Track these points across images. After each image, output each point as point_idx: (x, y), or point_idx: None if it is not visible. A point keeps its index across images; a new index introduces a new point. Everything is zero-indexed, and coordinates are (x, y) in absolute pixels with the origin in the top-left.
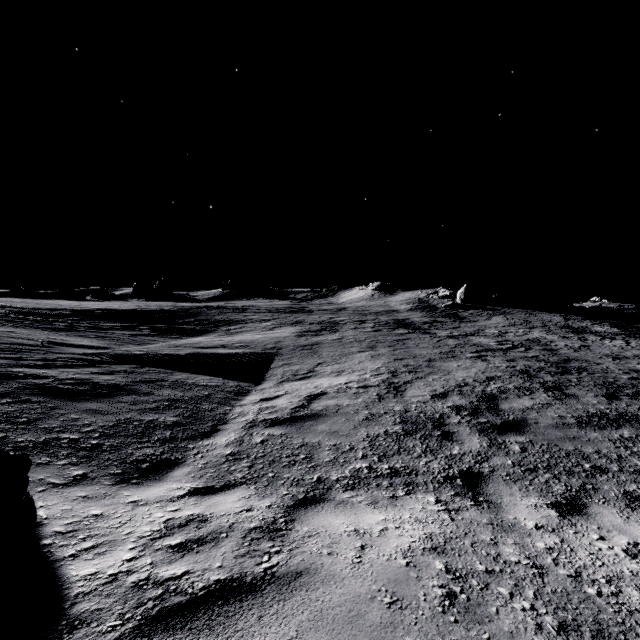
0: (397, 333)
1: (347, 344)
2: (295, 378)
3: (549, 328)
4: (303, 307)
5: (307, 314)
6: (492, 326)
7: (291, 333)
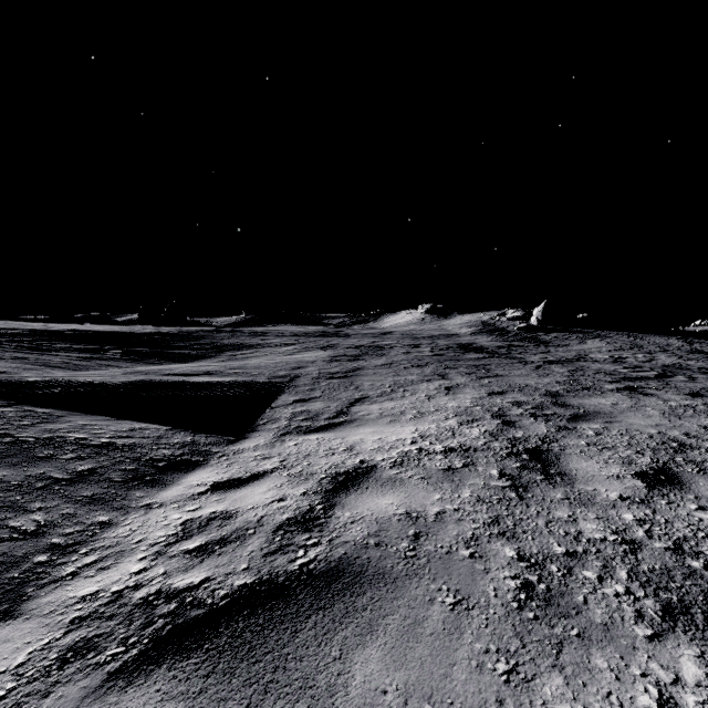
0: (469, 358)
1: (401, 370)
2: (311, 427)
3: (675, 353)
4: (338, 331)
5: (342, 338)
6: (594, 351)
7: (318, 358)
